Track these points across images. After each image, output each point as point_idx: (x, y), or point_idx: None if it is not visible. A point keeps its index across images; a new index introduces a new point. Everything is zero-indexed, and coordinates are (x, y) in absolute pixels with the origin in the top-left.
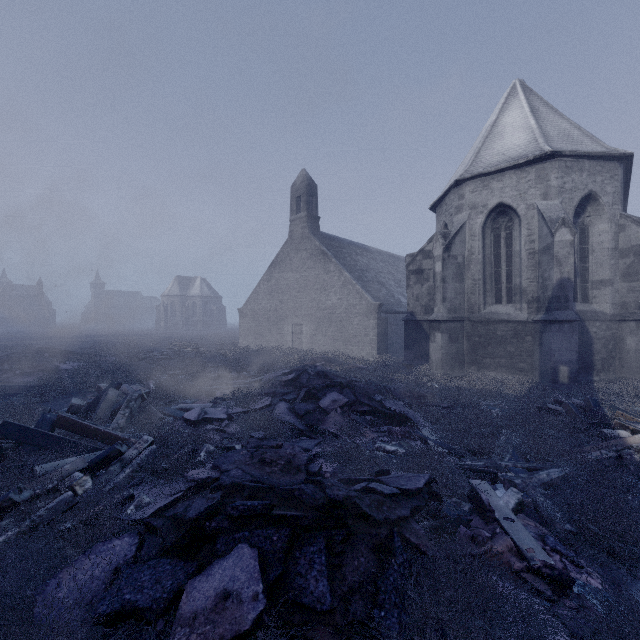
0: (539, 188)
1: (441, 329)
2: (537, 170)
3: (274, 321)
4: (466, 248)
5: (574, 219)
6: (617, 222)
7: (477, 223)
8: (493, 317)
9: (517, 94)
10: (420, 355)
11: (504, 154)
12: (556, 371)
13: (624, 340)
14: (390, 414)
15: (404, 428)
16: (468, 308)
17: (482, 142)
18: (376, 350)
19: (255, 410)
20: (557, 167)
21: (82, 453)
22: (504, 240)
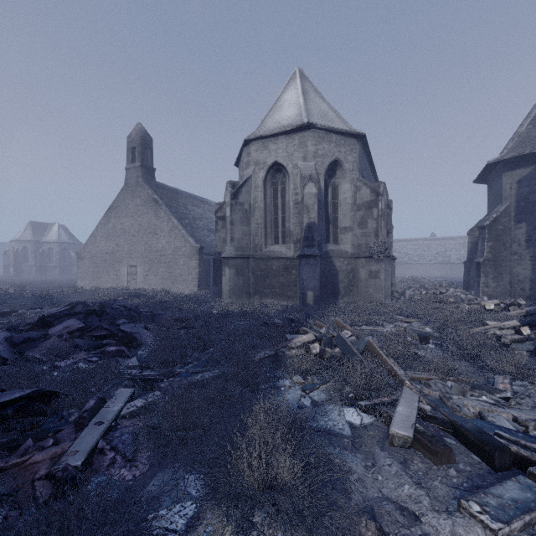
0: (301, 152)
1: (229, 264)
2: (300, 137)
3: (111, 263)
4: (252, 197)
5: (328, 179)
6: (355, 184)
7: (260, 177)
8: (270, 254)
9: (296, 79)
10: None
11: (280, 123)
12: (305, 295)
13: (359, 272)
14: (122, 336)
15: (119, 347)
16: (253, 247)
17: (268, 112)
18: (197, 287)
19: None
20: (312, 136)
21: None
22: (280, 192)
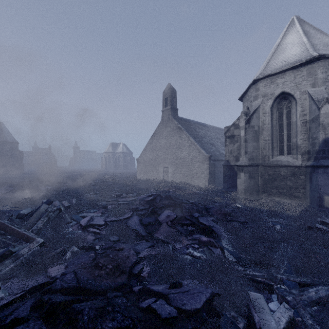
0: (309, 80)
1: (244, 171)
2: (308, 69)
3: (154, 165)
4: (260, 121)
5: None
6: None
7: (267, 105)
8: (278, 163)
9: (294, 24)
10: (232, 185)
11: (285, 61)
12: (322, 199)
13: None
14: (202, 227)
15: (209, 239)
16: (261, 158)
17: (271, 56)
18: (208, 182)
19: (121, 219)
20: (322, 65)
21: (3, 247)
22: (285, 115)
